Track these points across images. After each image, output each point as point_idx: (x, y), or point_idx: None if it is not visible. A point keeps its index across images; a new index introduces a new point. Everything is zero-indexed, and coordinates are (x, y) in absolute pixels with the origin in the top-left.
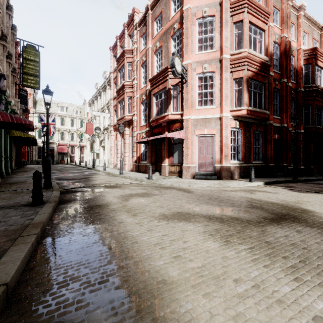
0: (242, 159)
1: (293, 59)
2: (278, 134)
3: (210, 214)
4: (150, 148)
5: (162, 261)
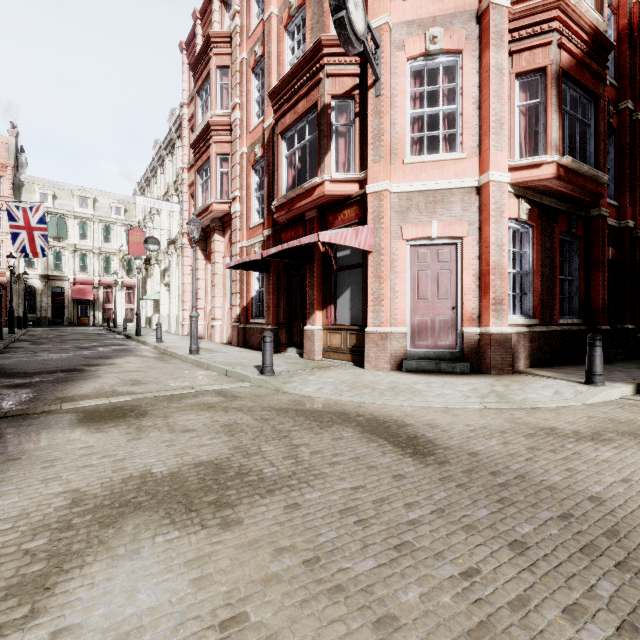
0: (535, 313)
1: None
2: (612, 247)
3: None
4: (273, 283)
5: None
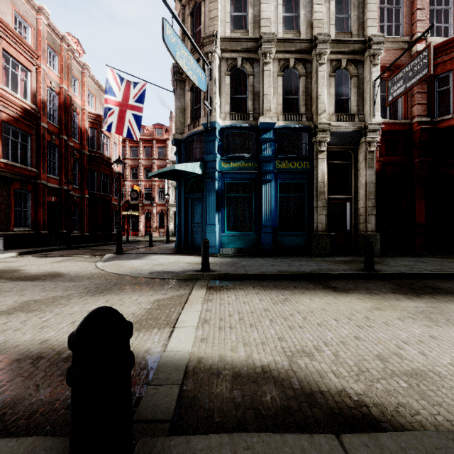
0: None
1: (78, 117)
2: (56, 197)
3: None
4: None
5: None
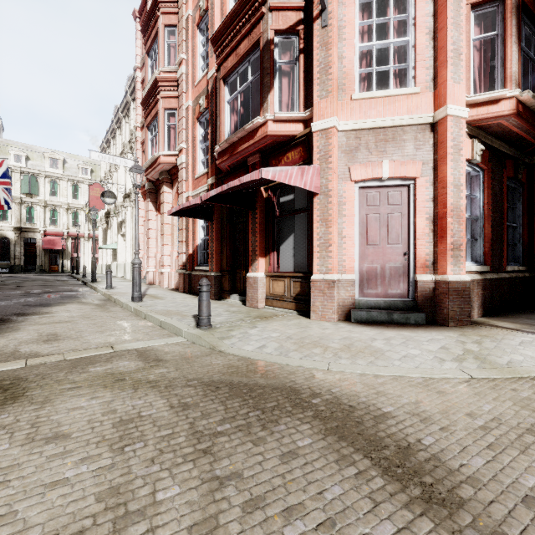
0: (486, 259)
1: None
2: None
3: None
4: (216, 230)
5: None
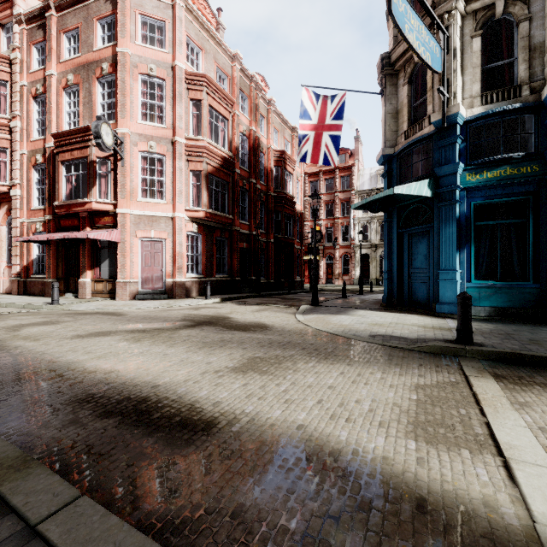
0: (202, 272)
1: (264, 158)
2: (246, 243)
3: (135, 329)
4: (53, 251)
5: (74, 356)
